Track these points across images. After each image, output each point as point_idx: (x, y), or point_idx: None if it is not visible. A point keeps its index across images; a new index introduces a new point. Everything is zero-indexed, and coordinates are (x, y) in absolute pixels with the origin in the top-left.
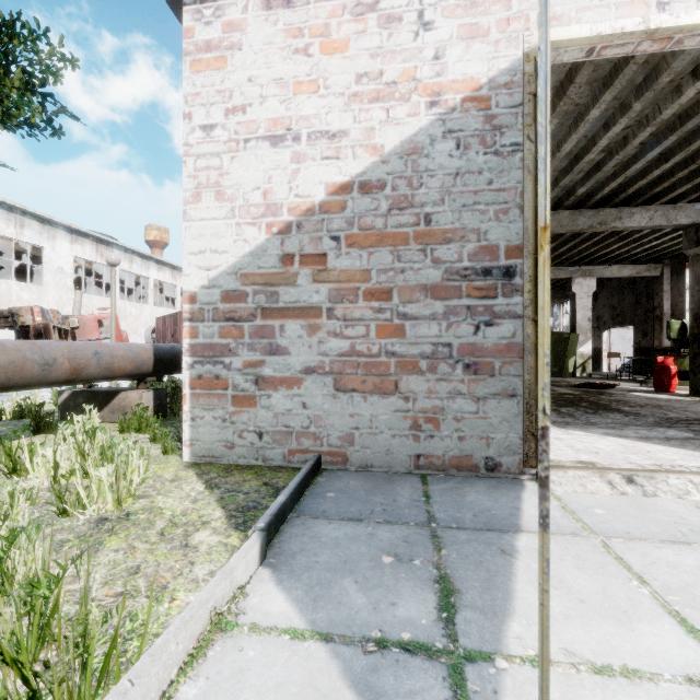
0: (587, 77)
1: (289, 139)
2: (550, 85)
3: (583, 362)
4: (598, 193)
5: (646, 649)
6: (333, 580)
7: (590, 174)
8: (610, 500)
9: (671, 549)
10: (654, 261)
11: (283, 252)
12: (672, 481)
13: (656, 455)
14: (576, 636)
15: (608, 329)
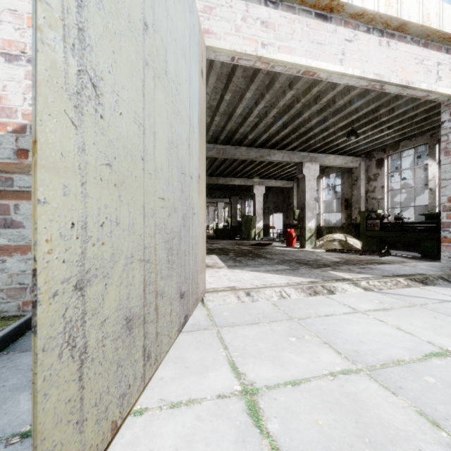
0: (241, 73)
1: (23, 60)
2: (224, 73)
3: (259, 232)
4: (259, 139)
5: (207, 385)
6: (10, 397)
7: (253, 128)
8: (235, 306)
9: (249, 328)
10: (290, 180)
11: (18, 147)
12: (267, 292)
13: (267, 279)
14: (172, 389)
15: (272, 214)
